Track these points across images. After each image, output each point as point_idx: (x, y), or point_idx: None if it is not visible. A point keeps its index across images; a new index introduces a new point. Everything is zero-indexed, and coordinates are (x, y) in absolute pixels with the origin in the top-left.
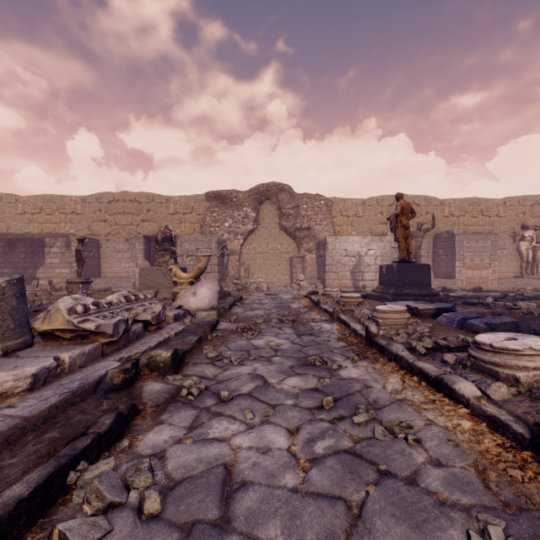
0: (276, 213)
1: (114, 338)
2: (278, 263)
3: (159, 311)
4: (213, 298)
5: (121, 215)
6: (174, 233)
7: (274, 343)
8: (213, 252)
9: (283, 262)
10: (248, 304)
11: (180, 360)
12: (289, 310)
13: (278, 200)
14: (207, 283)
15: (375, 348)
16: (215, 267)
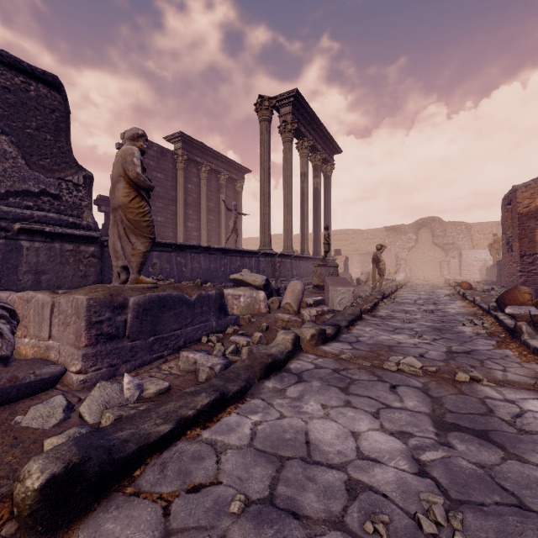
0: (430, 234)
1: (392, 281)
2: (431, 265)
3: (395, 278)
4: (404, 277)
5: (339, 241)
6: (366, 249)
7: (424, 286)
8: (393, 260)
9: (435, 264)
10: (414, 283)
11: (404, 285)
12: (432, 284)
13: (431, 227)
14: (402, 273)
15: (449, 286)
16: (394, 268)
